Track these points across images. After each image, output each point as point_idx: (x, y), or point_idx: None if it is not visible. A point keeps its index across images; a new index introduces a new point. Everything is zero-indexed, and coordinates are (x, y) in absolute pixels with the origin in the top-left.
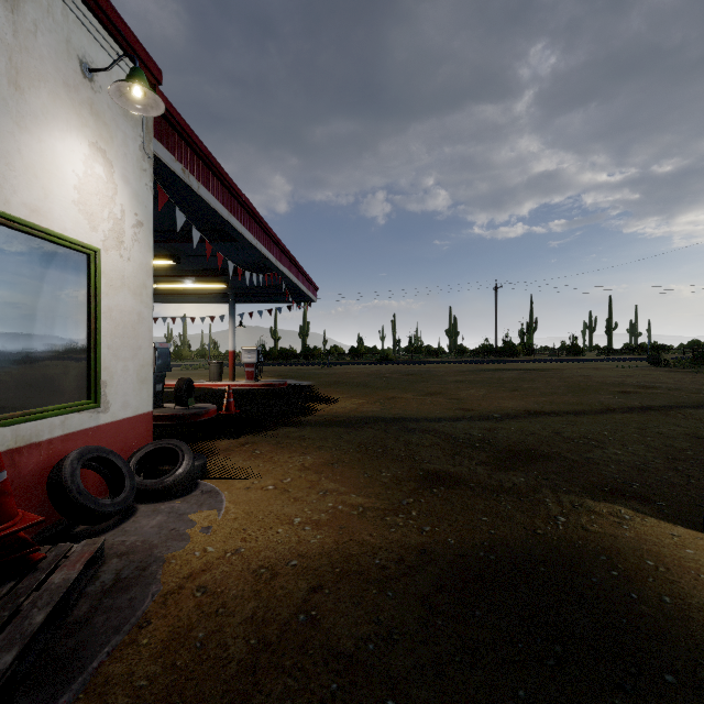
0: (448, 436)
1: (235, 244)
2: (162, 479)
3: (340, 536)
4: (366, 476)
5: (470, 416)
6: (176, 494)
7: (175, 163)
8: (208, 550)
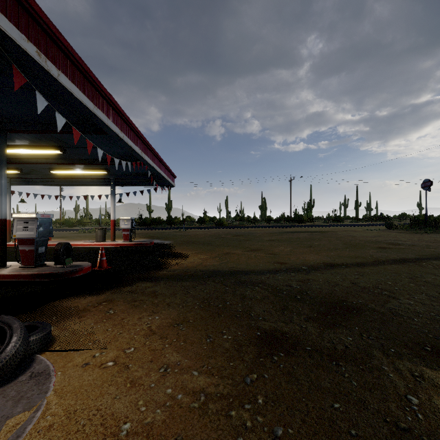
0: (273, 288)
1: (108, 138)
2: None
3: None
4: (209, 341)
5: (285, 268)
6: None
7: (27, 43)
8: None
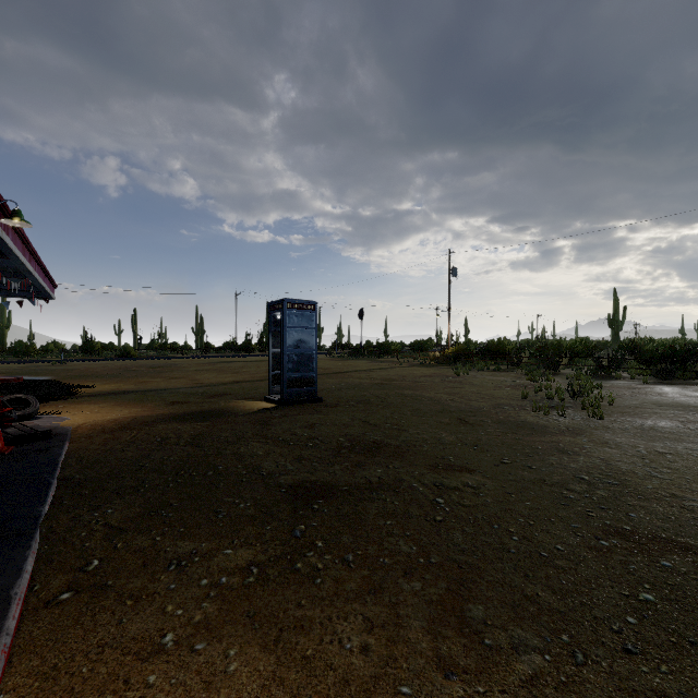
0: (185, 393)
1: None
2: (25, 410)
3: (137, 415)
4: (141, 406)
5: (200, 386)
6: (31, 419)
7: None
8: (81, 422)
